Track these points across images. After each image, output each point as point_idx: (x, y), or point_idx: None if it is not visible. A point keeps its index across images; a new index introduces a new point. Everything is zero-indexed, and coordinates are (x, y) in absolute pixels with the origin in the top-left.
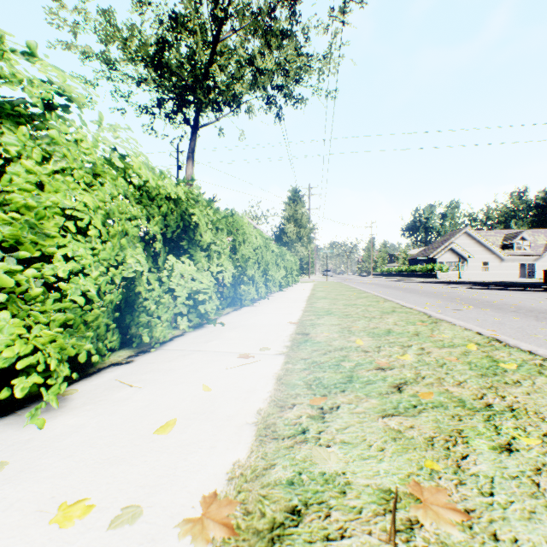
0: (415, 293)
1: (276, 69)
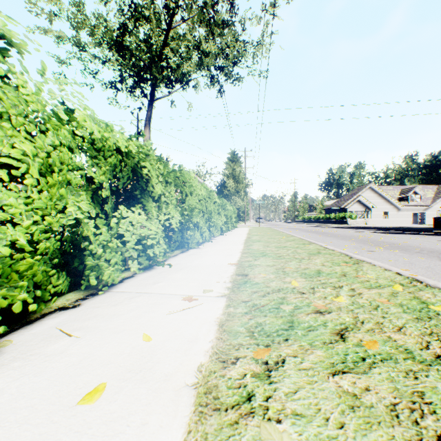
0: (333, 237)
1: (218, 53)
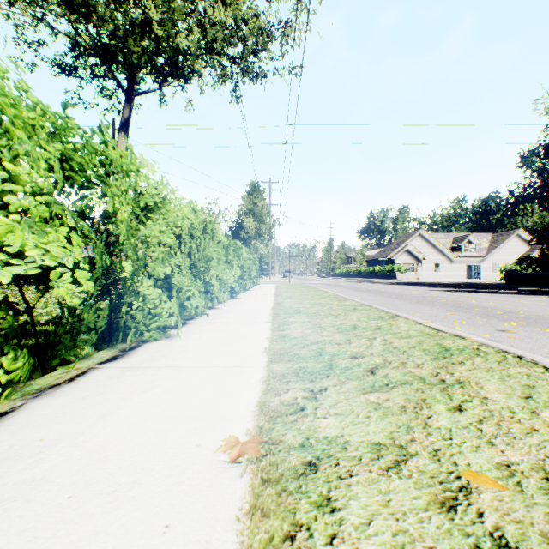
0: (401, 298)
1: (232, 36)
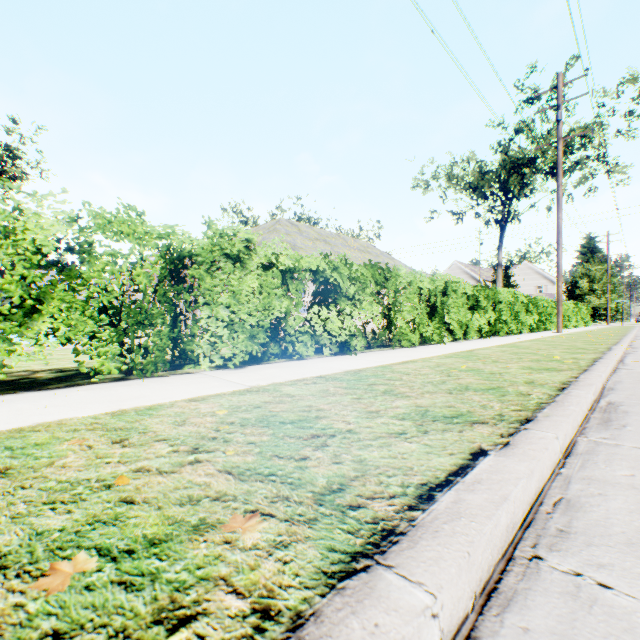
0: None
1: (568, 171)
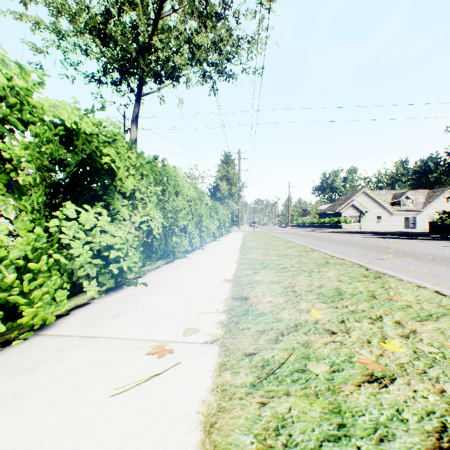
0: (333, 242)
1: (211, 48)
